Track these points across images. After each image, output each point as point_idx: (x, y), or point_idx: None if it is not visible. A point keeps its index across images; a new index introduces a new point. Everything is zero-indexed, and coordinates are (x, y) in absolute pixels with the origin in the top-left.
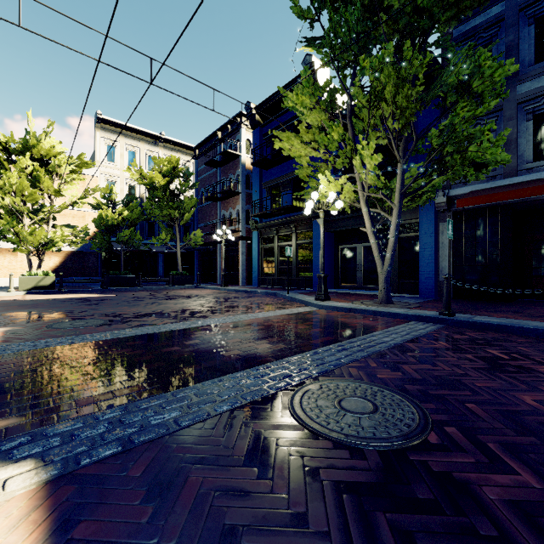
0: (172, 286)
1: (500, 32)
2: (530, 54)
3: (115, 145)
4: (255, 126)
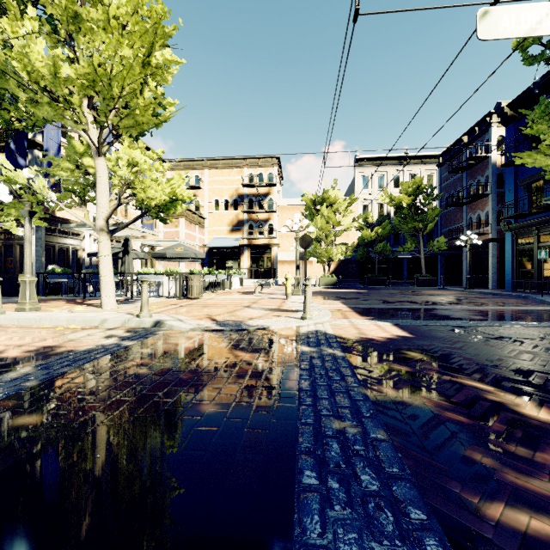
0: (416, 287)
1: None
2: None
3: (368, 175)
4: (507, 123)
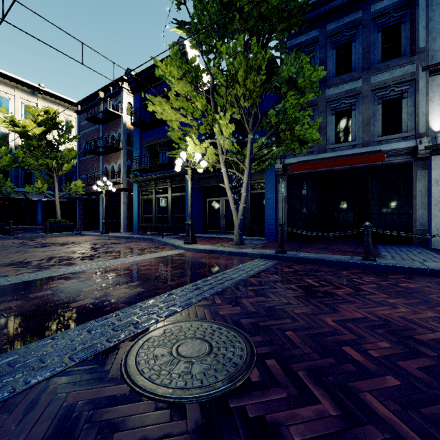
0: (50, 233)
1: (316, 50)
2: (333, 69)
3: None
4: (135, 91)
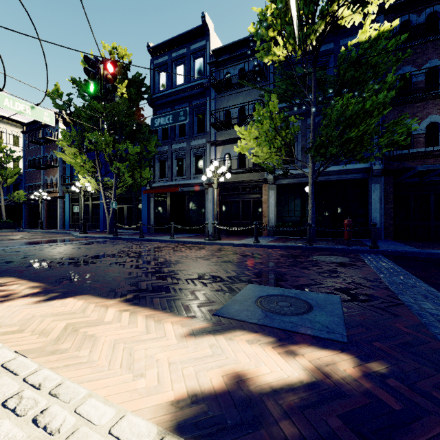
0: None
1: None
2: (178, 133)
3: None
4: (67, 125)
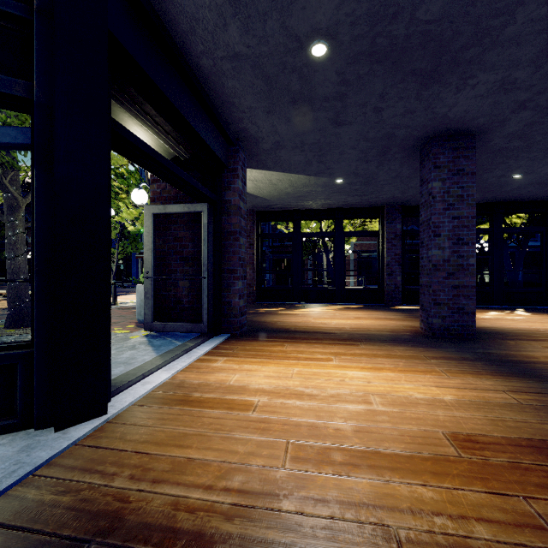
0: None
1: None
2: None
3: None
4: None
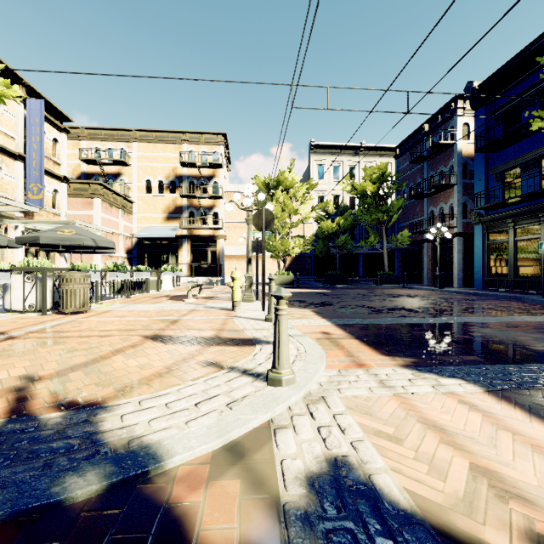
0: (380, 285)
1: None
2: None
3: (323, 164)
4: (478, 106)
